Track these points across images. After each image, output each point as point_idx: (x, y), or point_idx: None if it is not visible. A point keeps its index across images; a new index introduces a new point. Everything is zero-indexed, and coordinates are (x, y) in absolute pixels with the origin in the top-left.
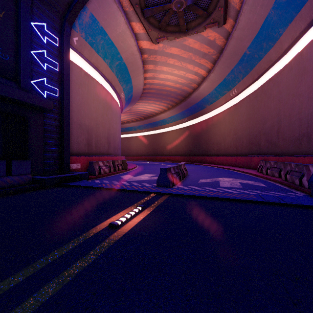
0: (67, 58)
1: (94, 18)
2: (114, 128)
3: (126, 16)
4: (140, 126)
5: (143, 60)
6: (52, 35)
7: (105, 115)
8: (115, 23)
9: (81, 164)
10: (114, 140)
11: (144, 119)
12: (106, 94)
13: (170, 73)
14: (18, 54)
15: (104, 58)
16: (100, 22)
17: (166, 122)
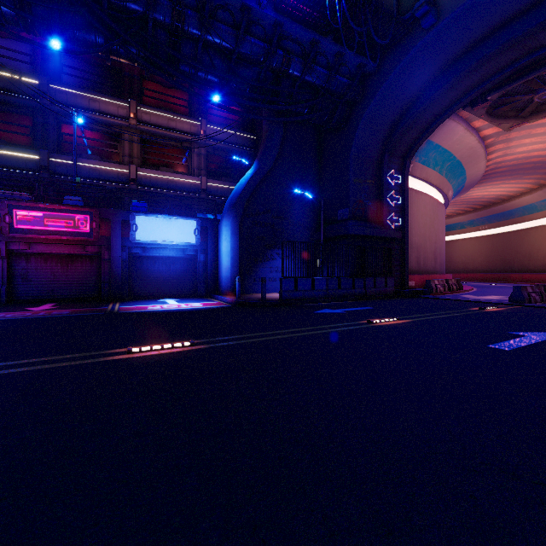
0: (407, 190)
1: (429, 142)
2: (440, 239)
3: (465, 122)
4: (473, 221)
5: (486, 145)
6: (396, 177)
7: (431, 227)
8: (451, 135)
9: (415, 282)
10: (440, 254)
11: (482, 208)
12: (433, 202)
13: (540, 141)
14: (381, 203)
15: (434, 167)
16: (435, 141)
17: (535, 209)
